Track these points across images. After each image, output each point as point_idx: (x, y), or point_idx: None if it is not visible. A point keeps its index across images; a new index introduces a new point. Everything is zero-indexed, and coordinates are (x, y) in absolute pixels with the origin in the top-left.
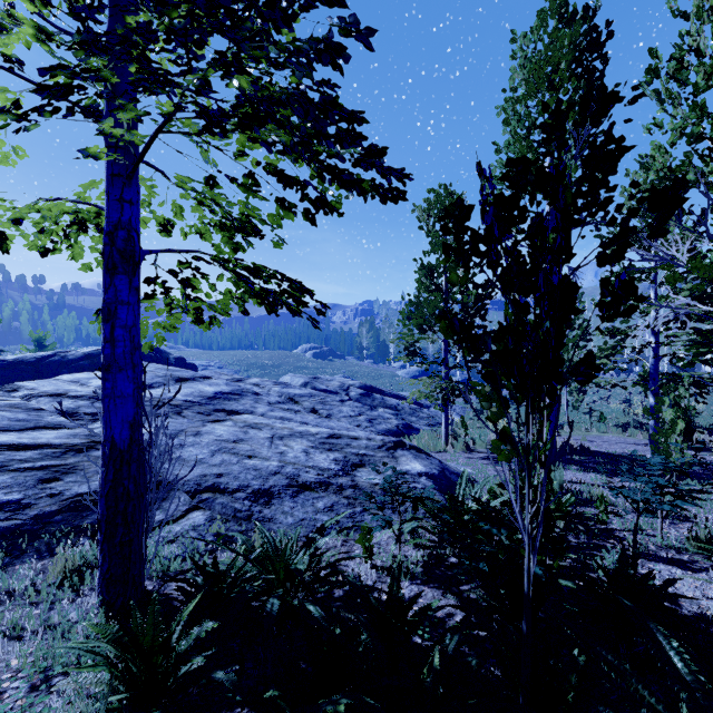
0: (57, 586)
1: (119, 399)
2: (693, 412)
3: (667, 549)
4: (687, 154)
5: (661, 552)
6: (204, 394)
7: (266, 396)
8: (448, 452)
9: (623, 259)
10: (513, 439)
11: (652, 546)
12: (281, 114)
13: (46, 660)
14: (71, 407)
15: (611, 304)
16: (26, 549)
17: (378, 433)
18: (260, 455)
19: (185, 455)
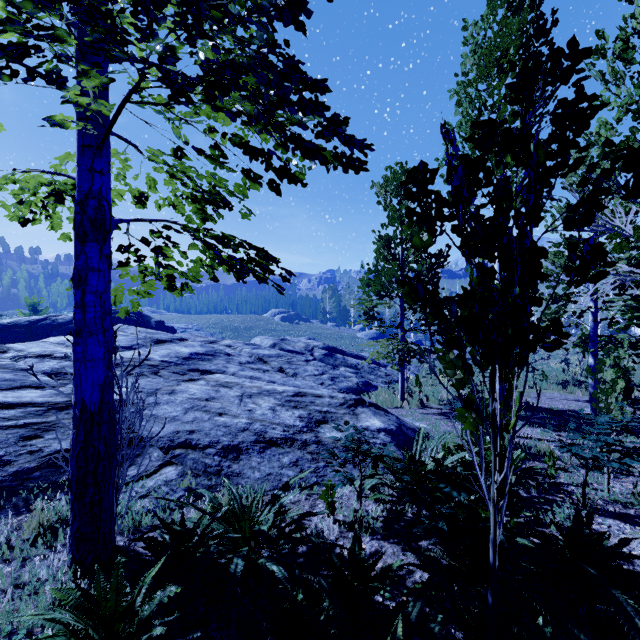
0: (31, 542)
1: (90, 363)
2: (632, 372)
3: (614, 504)
4: (633, 129)
5: (608, 506)
6: (180, 355)
7: (238, 356)
8: (404, 408)
9: (591, 222)
10: (478, 407)
11: (599, 500)
12: (244, 81)
13: (11, 622)
14: (56, 367)
15: (579, 269)
16: (4, 505)
17: (340, 391)
18: (230, 412)
19: (160, 412)
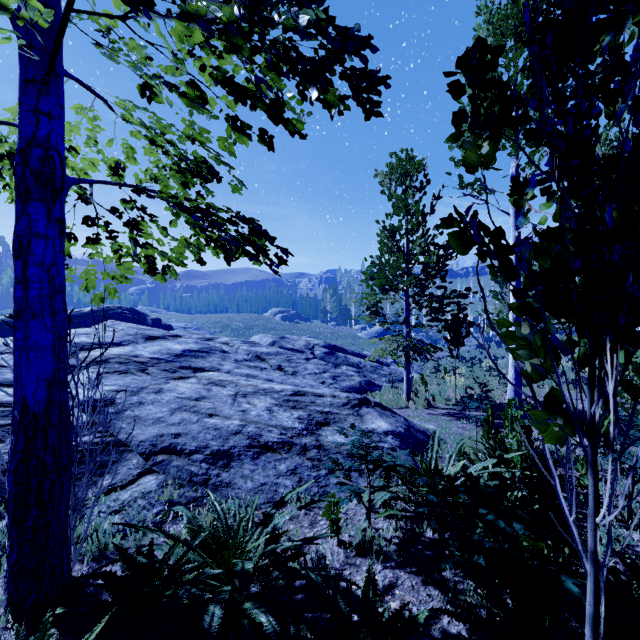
0: None
1: (33, 352)
2: None
3: None
4: None
5: None
6: (172, 352)
7: (234, 354)
8: (410, 409)
9: None
10: (566, 408)
11: None
12: None
13: None
14: None
15: None
16: None
17: (342, 390)
18: (221, 413)
19: (143, 413)
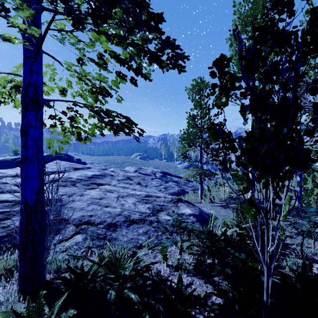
0: None
1: (30, 178)
2: None
3: (317, 255)
4: None
5: (314, 256)
6: (87, 176)
7: (117, 176)
8: (202, 203)
9: None
10: (256, 204)
11: (309, 253)
12: (114, 12)
13: None
14: None
15: None
16: None
17: (169, 194)
18: (111, 205)
19: (75, 205)
